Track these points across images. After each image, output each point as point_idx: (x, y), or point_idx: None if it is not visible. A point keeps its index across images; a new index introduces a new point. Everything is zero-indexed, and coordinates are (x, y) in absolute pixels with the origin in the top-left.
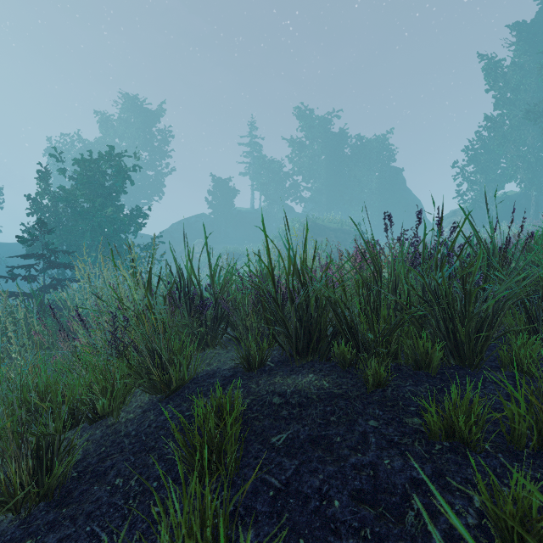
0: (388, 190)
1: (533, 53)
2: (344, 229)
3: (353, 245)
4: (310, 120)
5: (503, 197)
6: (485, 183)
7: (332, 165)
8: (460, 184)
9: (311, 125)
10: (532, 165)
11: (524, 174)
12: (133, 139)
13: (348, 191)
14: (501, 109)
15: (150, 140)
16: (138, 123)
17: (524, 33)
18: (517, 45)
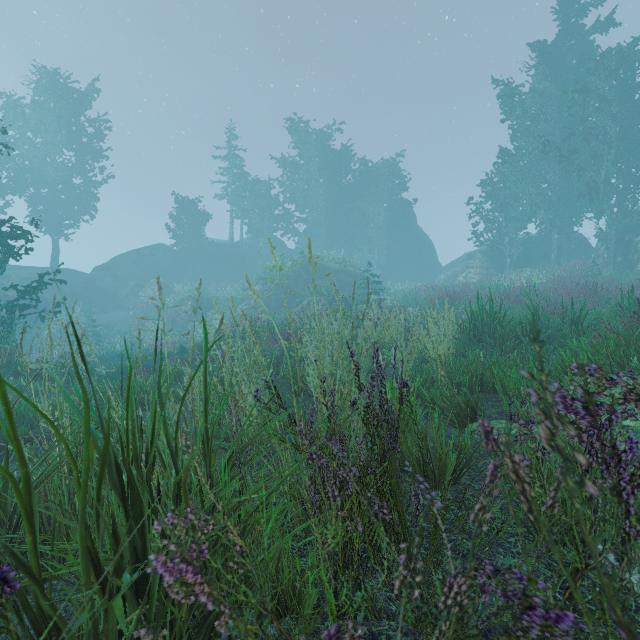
0: (397, 226)
1: (555, 78)
2: (348, 270)
3: (359, 291)
4: (306, 134)
5: (523, 239)
6: (505, 222)
7: (332, 192)
8: (479, 222)
9: (307, 140)
10: (554, 204)
11: (547, 214)
12: (52, 132)
13: (351, 225)
14: (524, 137)
15: (80, 136)
16: (61, 110)
17: (547, 54)
18: (539, 66)
